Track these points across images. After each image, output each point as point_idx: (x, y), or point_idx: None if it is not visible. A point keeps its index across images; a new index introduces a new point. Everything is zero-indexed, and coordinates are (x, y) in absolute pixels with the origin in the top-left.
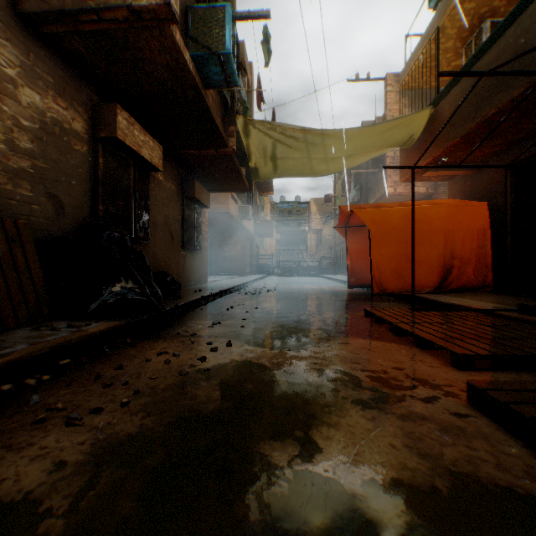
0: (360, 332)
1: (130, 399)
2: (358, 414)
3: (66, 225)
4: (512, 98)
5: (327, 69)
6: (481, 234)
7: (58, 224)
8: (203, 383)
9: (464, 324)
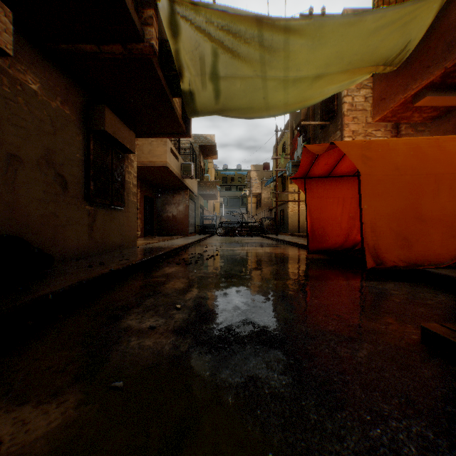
0: None
1: None
2: None
3: None
4: None
5: None
6: None
7: None
8: None
9: None
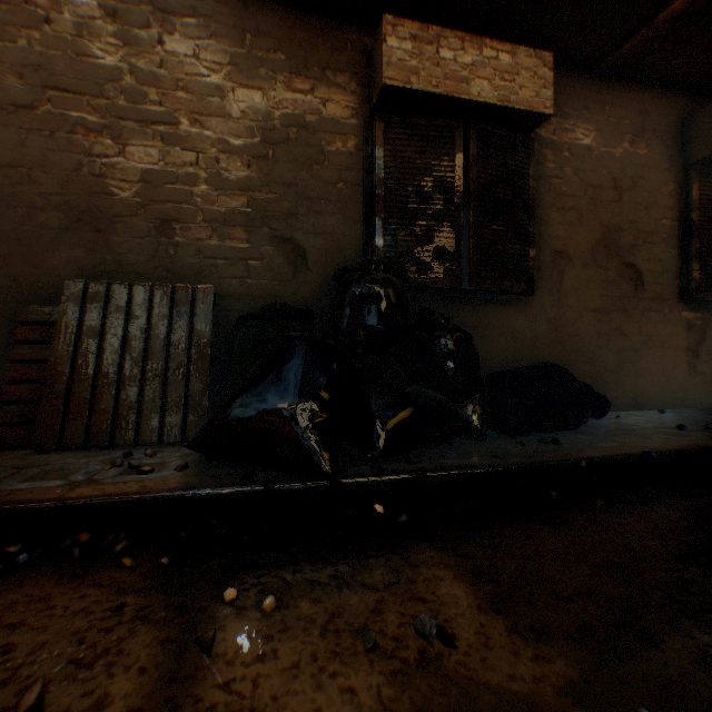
0: None
1: None
2: None
3: (309, 285)
4: None
5: None
6: None
7: (293, 284)
8: None
9: None
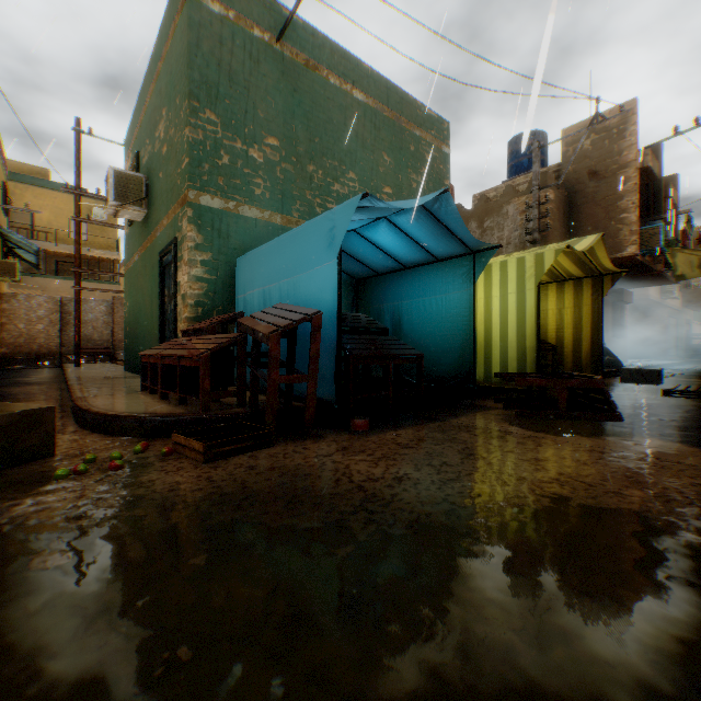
0: None
1: None
2: None
3: None
4: None
5: None
6: None
7: None
8: None
9: None
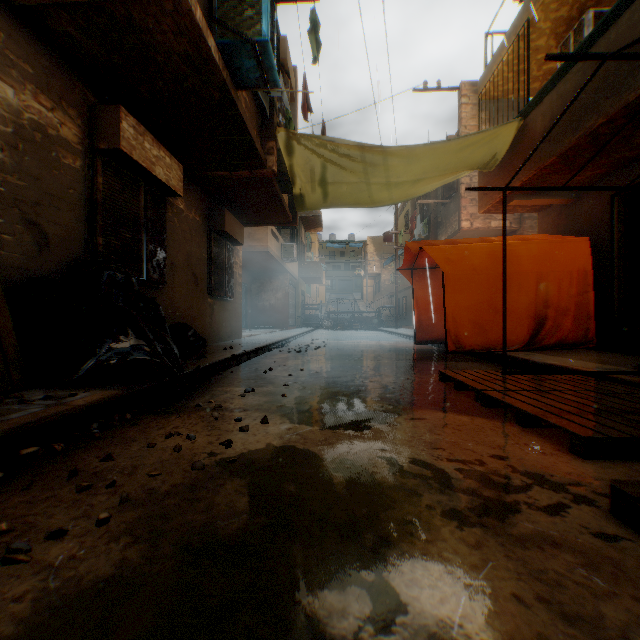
0: (438, 403)
1: (113, 512)
2: (454, 537)
3: (52, 263)
4: (627, 103)
5: (389, 73)
6: (582, 278)
7: (40, 260)
8: (224, 483)
9: (574, 392)
